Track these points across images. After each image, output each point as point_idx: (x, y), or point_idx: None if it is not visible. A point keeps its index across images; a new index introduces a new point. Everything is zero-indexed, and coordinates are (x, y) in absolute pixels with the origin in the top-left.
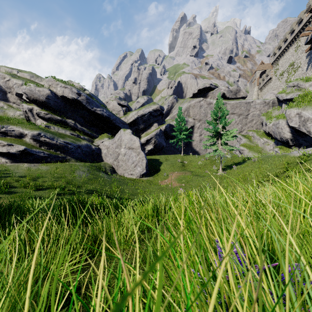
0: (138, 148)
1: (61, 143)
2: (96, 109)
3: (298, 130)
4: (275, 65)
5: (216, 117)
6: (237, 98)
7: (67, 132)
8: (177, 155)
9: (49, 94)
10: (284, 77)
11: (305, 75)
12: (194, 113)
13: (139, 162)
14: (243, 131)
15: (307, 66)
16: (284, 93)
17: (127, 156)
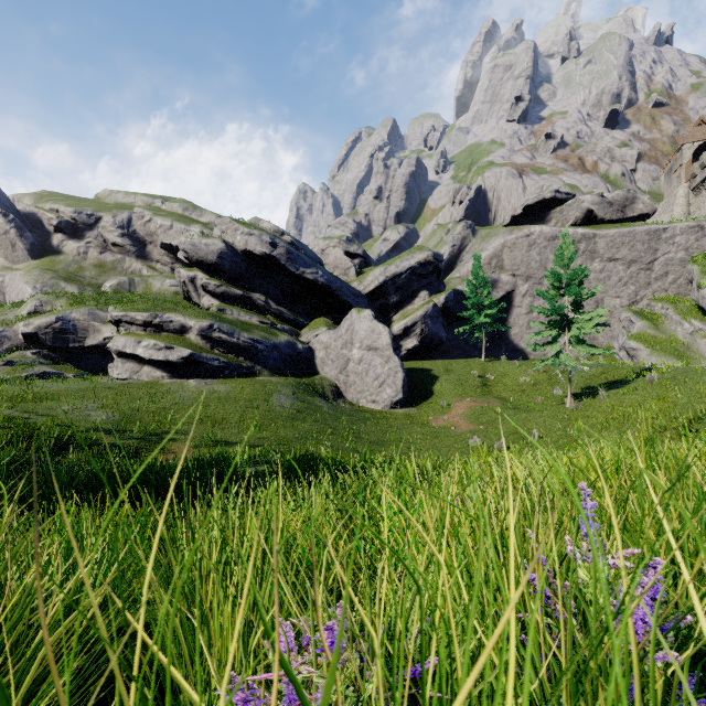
0: (387, 348)
1: (246, 342)
2: (305, 271)
3: None
4: None
5: (558, 282)
6: (627, 219)
7: (253, 319)
8: (471, 360)
9: (223, 249)
10: None
11: None
12: (514, 261)
13: (389, 377)
14: (641, 301)
15: None
16: None
17: (366, 365)
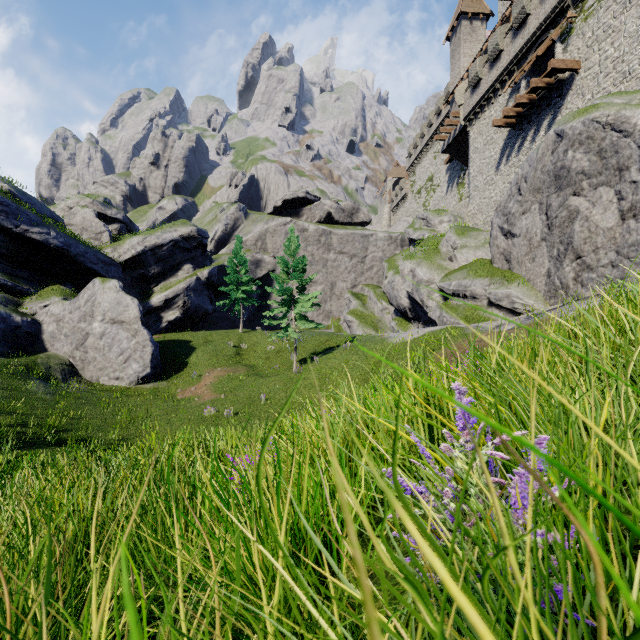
0: (135, 321)
1: None
2: (29, 229)
3: (413, 297)
4: (411, 174)
5: (287, 268)
6: (354, 224)
7: None
8: (231, 331)
9: None
10: (422, 197)
11: (445, 200)
12: (275, 245)
13: (137, 352)
14: (359, 285)
15: (447, 186)
16: (412, 228)
17: (109, 339)
